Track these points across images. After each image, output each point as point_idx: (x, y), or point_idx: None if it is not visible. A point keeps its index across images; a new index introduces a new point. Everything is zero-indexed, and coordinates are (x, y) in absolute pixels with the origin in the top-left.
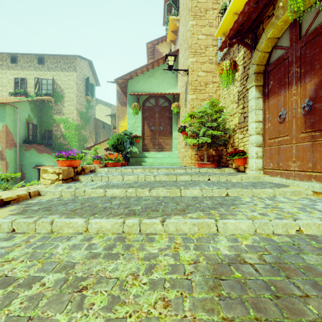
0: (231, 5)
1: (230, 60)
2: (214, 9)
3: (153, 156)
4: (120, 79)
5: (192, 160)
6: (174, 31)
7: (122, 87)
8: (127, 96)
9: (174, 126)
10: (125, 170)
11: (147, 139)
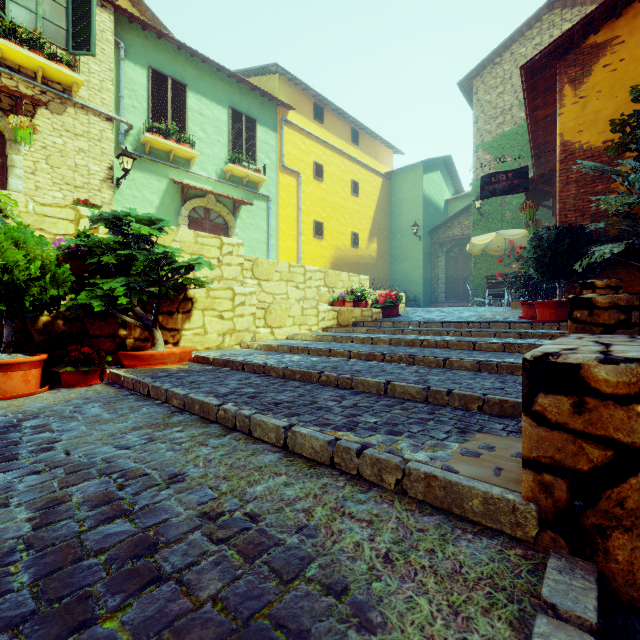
0: None
1: None
2: None
3: None
4: None
5: None
6: None
7: None
8: None
9: None
10: None
11: None
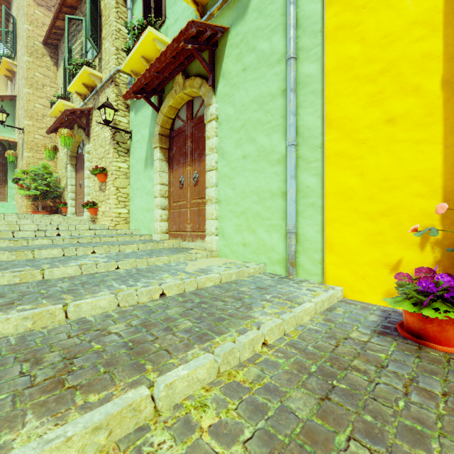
0: (55, 107)
1: (51, 145)
2: (52, 87)
3: None
4: None
5: (29, 209)
6: (10, 71)
7: None
8: None
9: (10, 174)
10: None
11: None
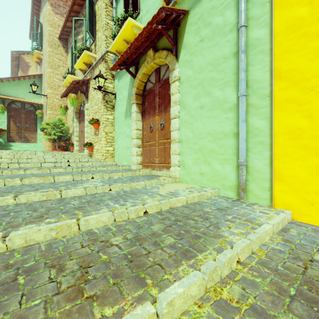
0: (66, 80)
1: (64, 105)
2: (64, 67)
3: (19, 146)
4: None
5: (50, 148)
6: (39, 58)
7: None
8: None
9: (39, 125)
10: None
11: (13, 132)
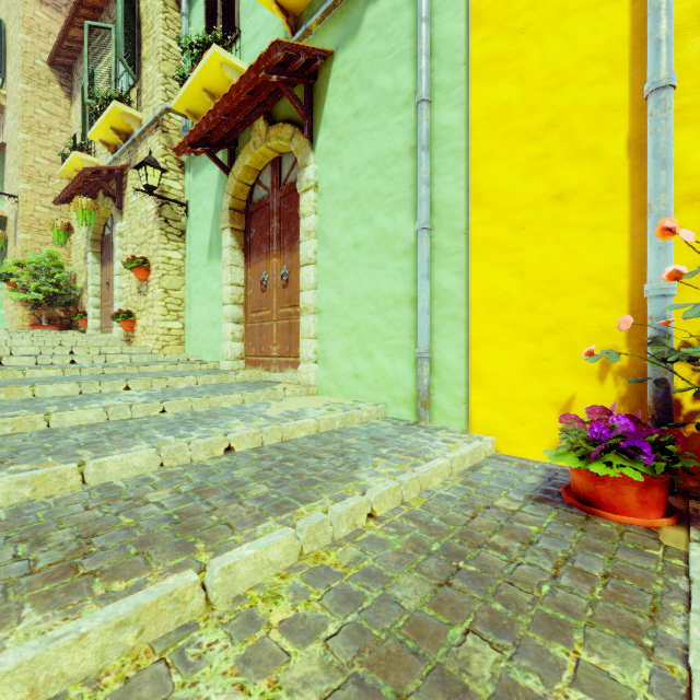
0: (68, 163)
1: (62, 222)
2: (64, 132)
3: None
4: None
5: (26, 322)
6: None
7: None
8: None
9: None
10: None
11: None
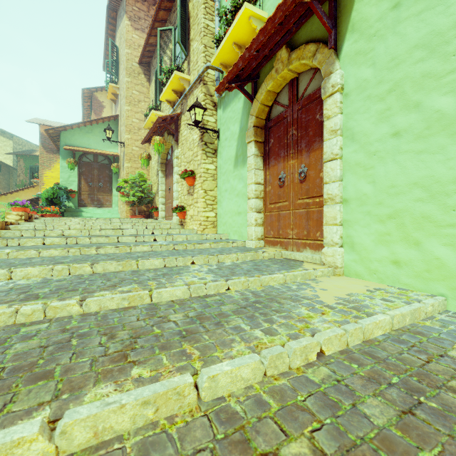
0: (148, 118)
1: (146, 154)
2: (146, 102)
3: (91, 212)
4: (52, 130)
5: (128, 214)
6: (114, 94)
7: (52, 136)
8: (56, 144)
9: (114, 184)
10: (68, 218)
11: (84, 194)
